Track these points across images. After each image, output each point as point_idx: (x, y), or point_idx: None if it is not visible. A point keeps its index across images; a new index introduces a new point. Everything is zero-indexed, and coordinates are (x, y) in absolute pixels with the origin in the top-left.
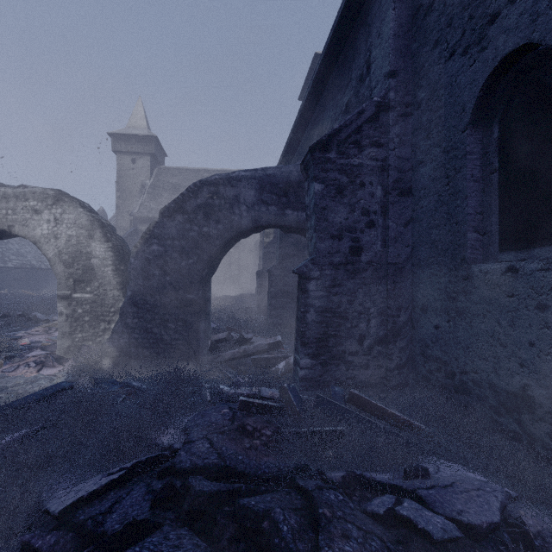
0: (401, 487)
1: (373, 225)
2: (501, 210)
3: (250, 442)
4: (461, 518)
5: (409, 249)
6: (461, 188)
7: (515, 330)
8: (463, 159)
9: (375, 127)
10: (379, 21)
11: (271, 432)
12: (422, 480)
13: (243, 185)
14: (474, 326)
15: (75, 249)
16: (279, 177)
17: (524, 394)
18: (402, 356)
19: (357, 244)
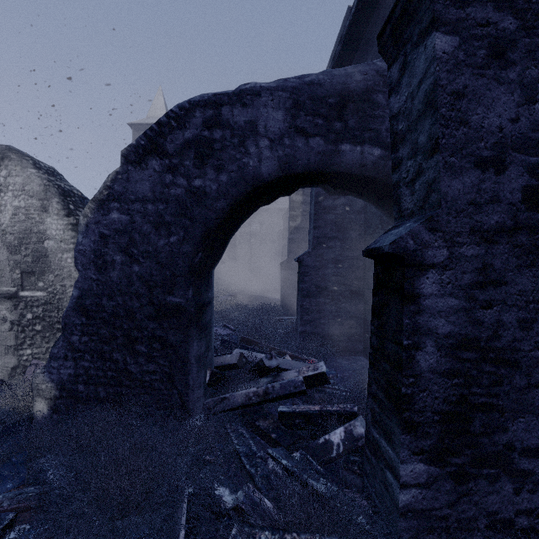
0: None
1: None
2: None
3: None
4: None
5: None
6: None
7: None
8: None
9: None
10: None
11: None
12: None
13: (263, 103)
14: None
15: (23, 227)
16: (327, 85)
17: None
18: None
19: None
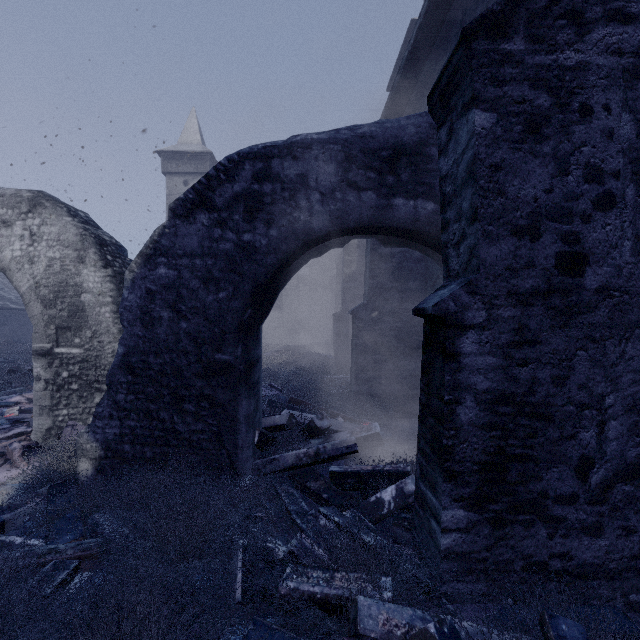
0: None
1: (611, 204)
2: None
3: None
4: None
5: None
6: None
7: None
8: None
9: None
10: None
11: None
12: None
13: (315, 156)
14: None
15: (58, 279)
16: (379, 137)
17: None
18: None
19: (574, 248)
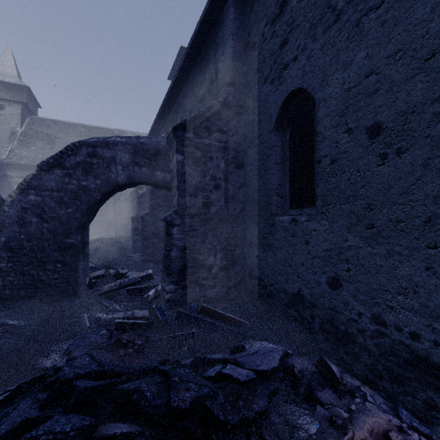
0: (227, 359)
1: (218, 187)
2: (290, 184)
3: (125, 351)
4: (258, 368)
5: (242, 205)
6: (270, 168)
7: (295, 256)
8: (271, 149)
9: (220, 119)
10: (223, 44)
11: (141, 341)
12: (240, 353)
13: (119, 149)
14: (277, 255)
15: None
16: (149, 145)
17: (300, 294)
18: (237, 278)
19: (208, 200)
